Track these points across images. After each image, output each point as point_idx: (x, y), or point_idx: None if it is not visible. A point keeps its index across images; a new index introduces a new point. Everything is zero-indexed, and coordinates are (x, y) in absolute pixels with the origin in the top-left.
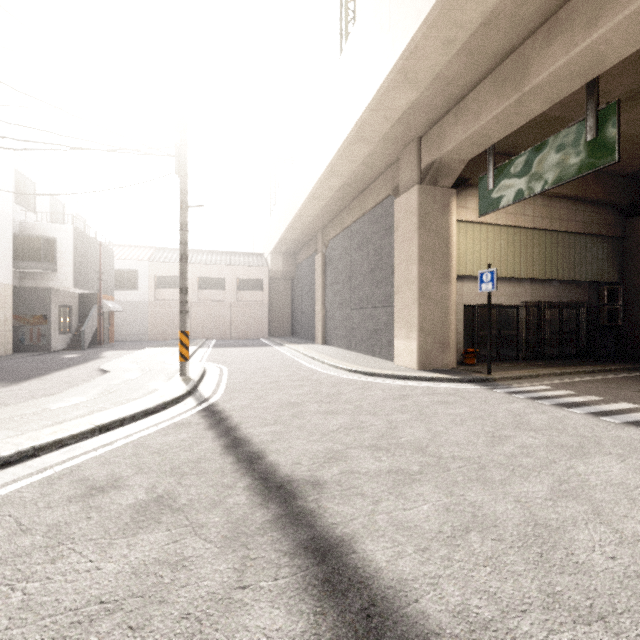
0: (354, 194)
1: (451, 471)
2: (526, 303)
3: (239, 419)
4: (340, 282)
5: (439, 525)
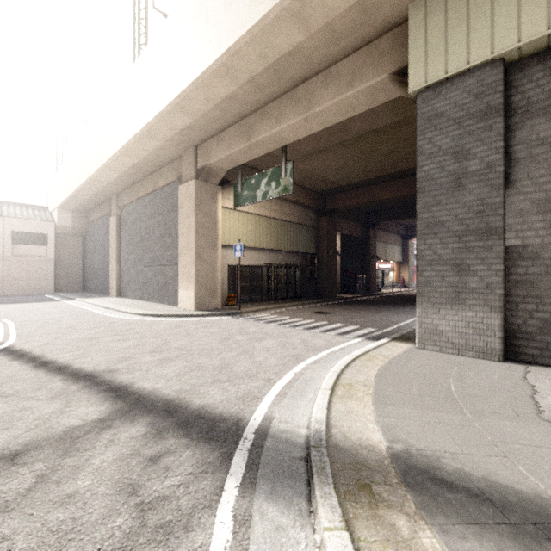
0: (147, 172)
1: (194, 354)
2: (267, 264)
3: (41, 352)
4: (135, 243)
5: (179, 372)
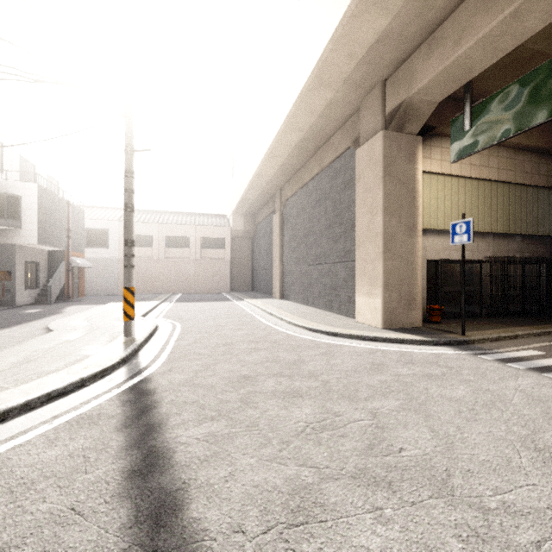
0: (312, 151)
1: None
2: (489, 258)
3: (170, 407)
4: (297, 239)
5: None
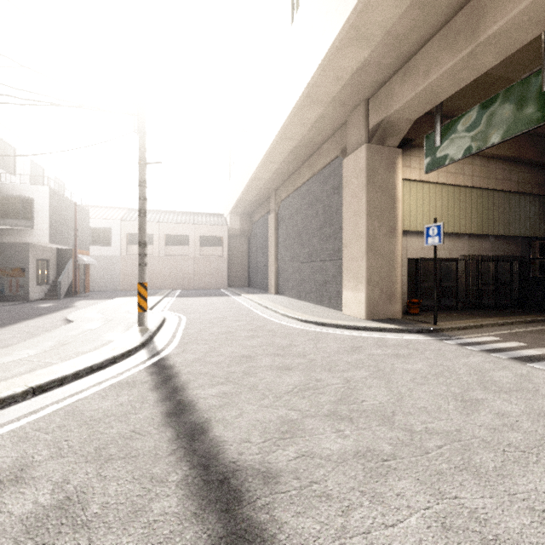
0: (304, 157)
1: (430, 453)
2: (465, 257)
3: (188, 376)
4: (291, 238)
5: None
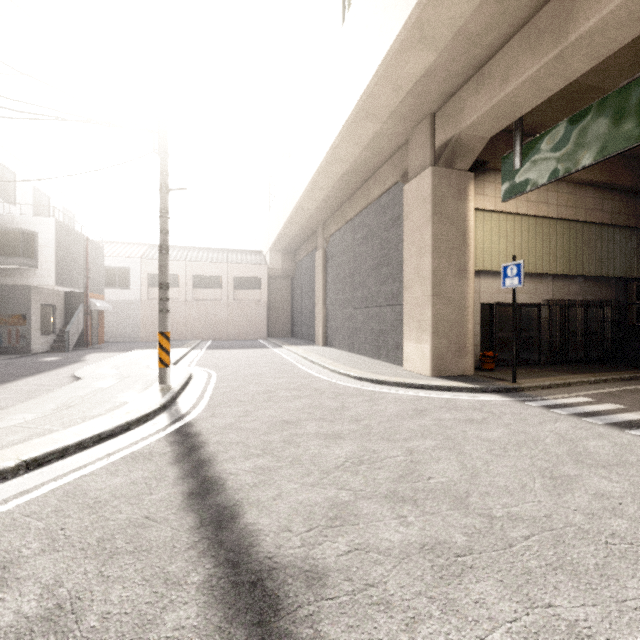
0: (358, 183)
1: (515, 546)
2: (548, 301)
3: (216, 446)
4: (342, 279)
5: None
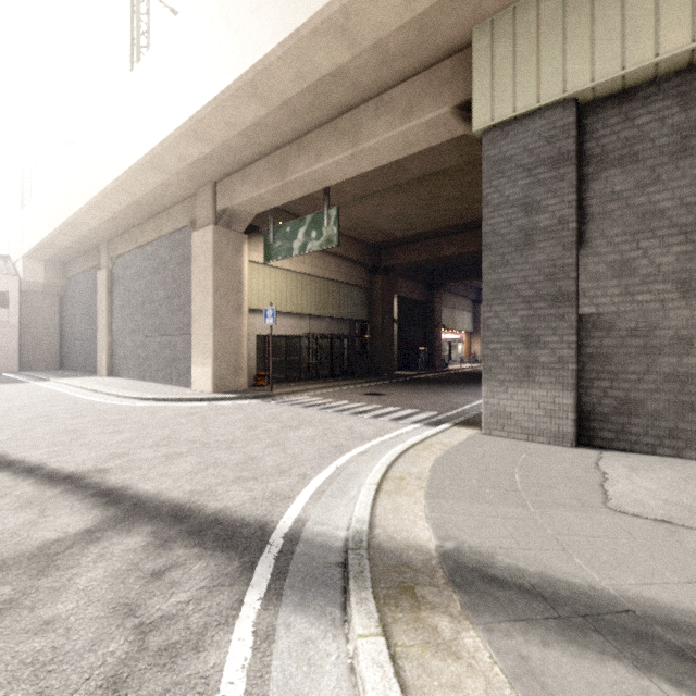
0: (149, 214)
1: (211, 448)
2: (307, 334)
3: (3, 449)
4: (132, 305)
5: (191, 470)
